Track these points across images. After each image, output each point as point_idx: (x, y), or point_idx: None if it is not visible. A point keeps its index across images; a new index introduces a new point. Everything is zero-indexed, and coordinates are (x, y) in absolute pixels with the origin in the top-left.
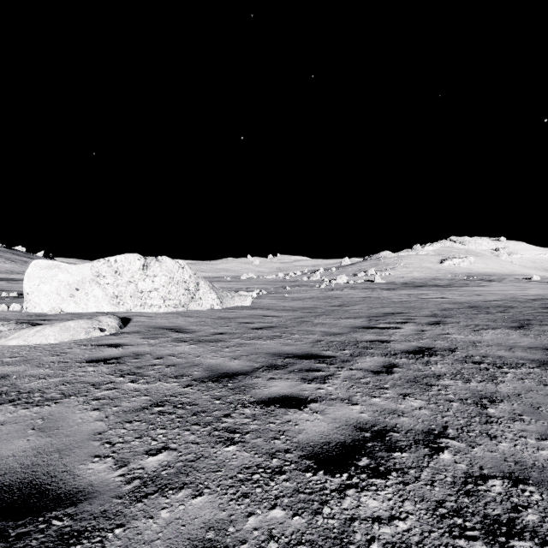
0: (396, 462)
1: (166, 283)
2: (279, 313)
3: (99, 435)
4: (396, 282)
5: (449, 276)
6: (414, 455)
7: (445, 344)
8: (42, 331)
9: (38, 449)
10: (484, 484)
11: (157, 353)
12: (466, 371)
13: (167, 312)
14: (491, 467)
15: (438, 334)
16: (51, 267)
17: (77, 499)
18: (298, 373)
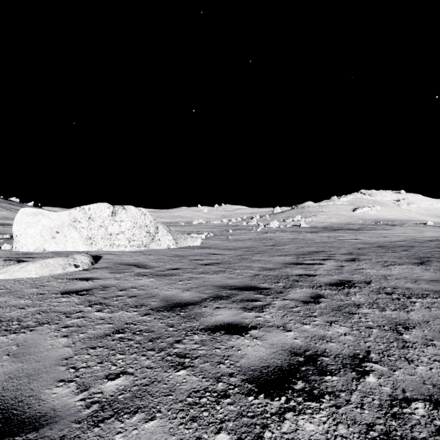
0: (327, 386)
1: (131, 227)
2: (223, 252)
3: (66, 360)
4: (318, 226)
5: (360, 221)
6: (343, 379)
7: (361, 278)
8: (25, 267)
9: (10, 374)
10: (408, 406)
11: (122, 285)
12: (381, 300)
13: (131, 250)
14: (412, 390)
15: (355, 269)
16: (36, 214)
17: (39, 424)
18: (240, 303)
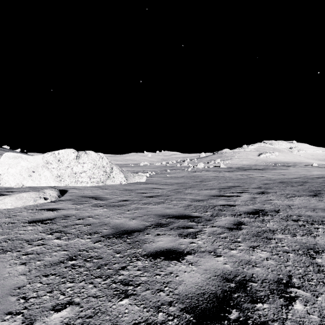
0: (260, 314)
1: (91, 168)
2: (163, 186)
3: (18, 289)
4: (233, 167)
5: (263, 163)
6: (273, 306)
7: (271, 207)
8: (3, 200)
9: None
10: None
11: (80, 215)
12: (290, 227)
13: (92, 186)
14: None
15: (265, 200)
16: (16, 157)
17: None
18: (176, 230)
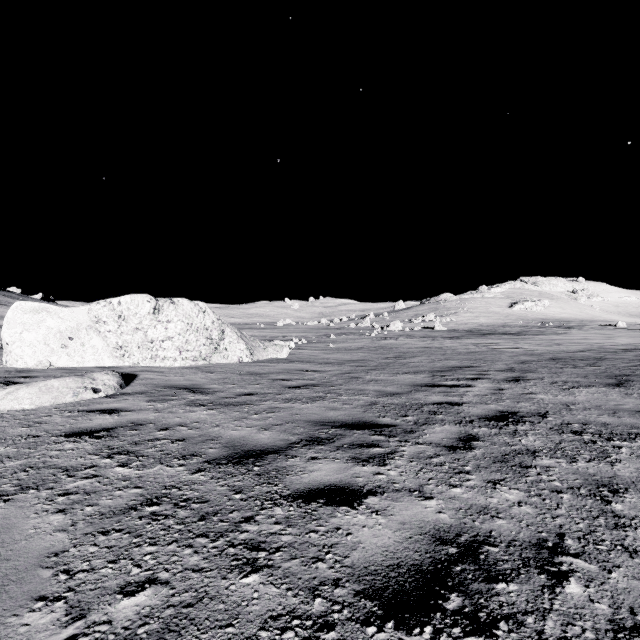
0: (502, 602)
1: (183, 331)
2: (322, 367)
3: (55, 557)
4: (460, 329)
5: (520, 322)
6: (527, 588)
7: (532, 407)
8: (14, 393)
9: None
10: None
11: (164, 421)
12: (567, 445)
13: (184, 366)
14: None
15: (520, 393)
16: (38, 311)
17: None
18: (348, 450)
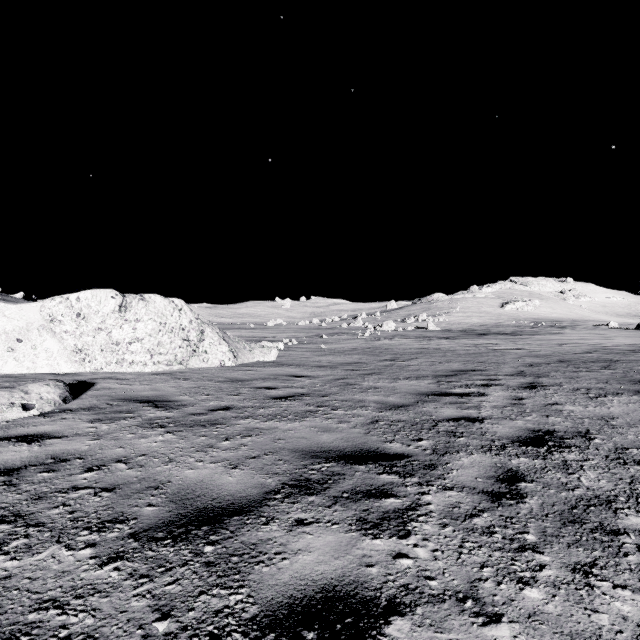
0: None
1: (154, 331)
2: (313, 372)
3: None
4: (453, 329)
5: (513, 322)
6: None
7: (567, 424)
8: None
9: None
10: None
11: (98, 455)
12: None
13: (156, 371)
14: None
15: (544, 404)
16: None
17: None
18: (350, 504)
